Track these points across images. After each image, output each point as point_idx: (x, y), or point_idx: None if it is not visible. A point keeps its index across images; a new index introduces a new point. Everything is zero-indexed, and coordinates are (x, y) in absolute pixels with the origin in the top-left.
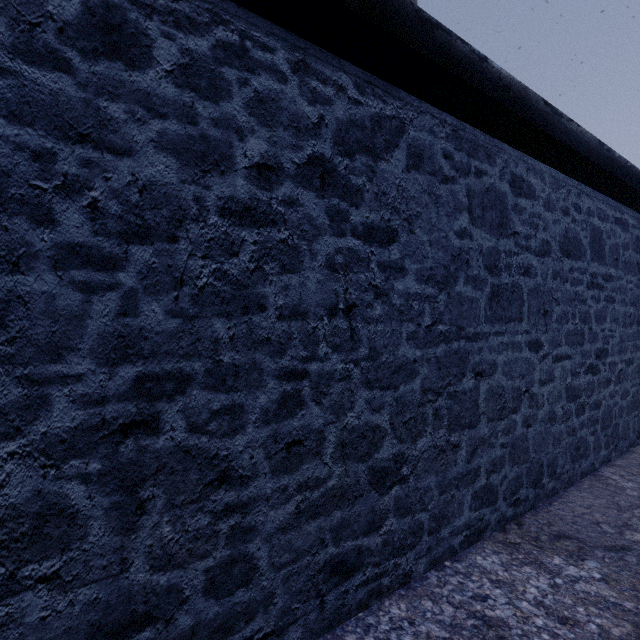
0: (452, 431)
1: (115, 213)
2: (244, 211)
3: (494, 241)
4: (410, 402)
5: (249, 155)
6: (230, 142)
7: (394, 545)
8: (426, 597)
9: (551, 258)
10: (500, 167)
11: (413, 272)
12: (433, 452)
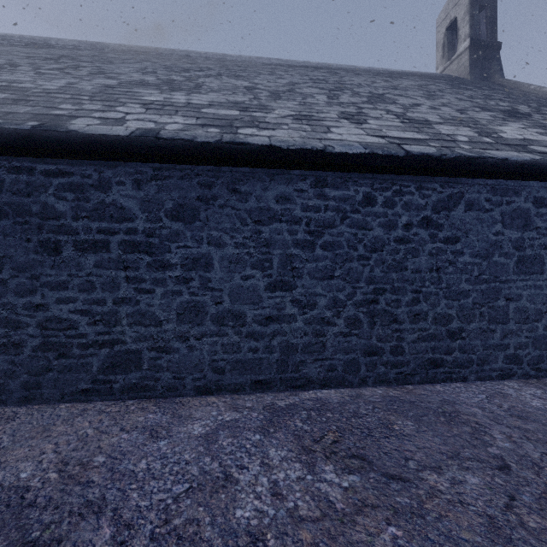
0: (490, 323)
1: (369, 246)
2: (401, 240)
3: (520, 234)
4: (466, 307)
5: (402, 222)
6: (397, 220)
7: (458, 363)
8: (473, 385)
9: None
10: (524, 196)
11: (468, 253)
12: (479, 330)
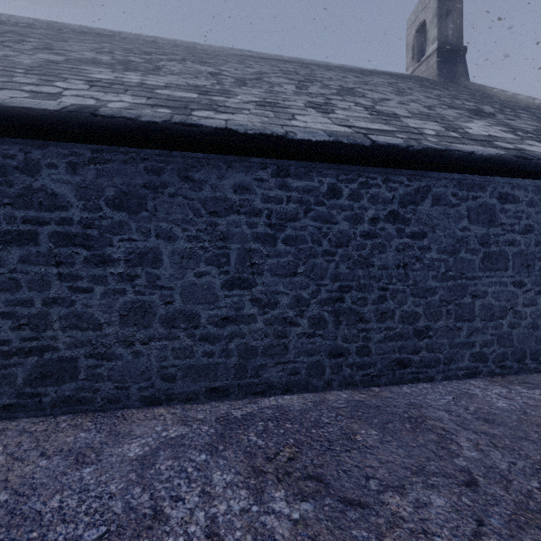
0: (457, 321)
1: (334, 240)
2: (367, 234)
3: (485, 230)
4: (433, 305)
5: (368, 216)
6: (363, 213)
7: (425, 363)
8: (440, 385)
9: (533, 234)
10: (490, 191)
11: (435, 249)
12: (446, 329)
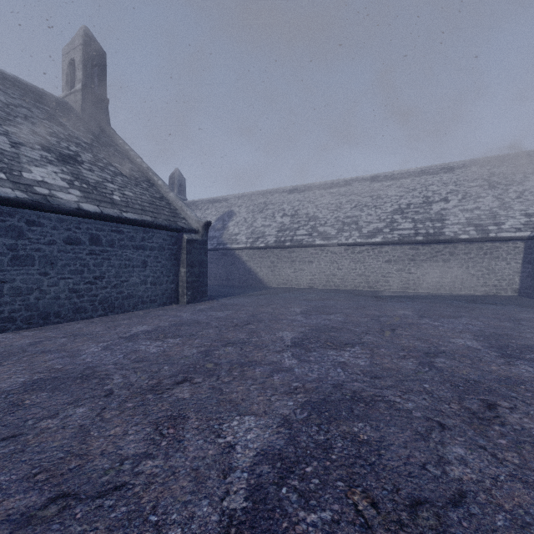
0: None
1: None
2: None
3: (14, 241)
4: None
5: None
6: None
7: None
8: None
9: (57, 245)
10: (19, 218)
11: None
12: None
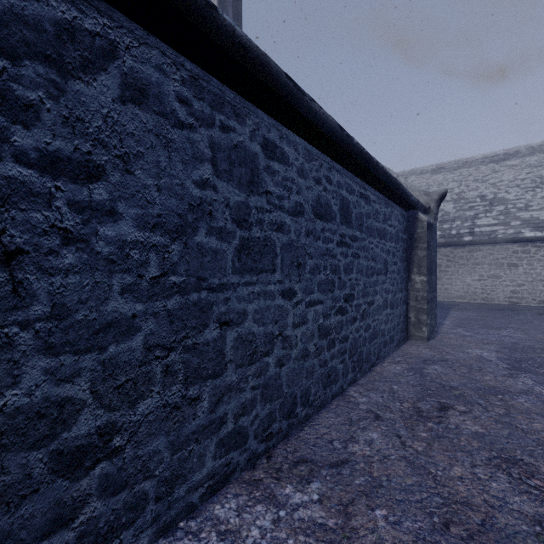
0: (190, 385)
1: None
2: None
3: (244, 196)
4: (126, 363)
5: None
6: None
7: (99, 532)
8: None
9: (304, 218)
10: (251, 128)
11: (131, 217)
12: (163, 412)
